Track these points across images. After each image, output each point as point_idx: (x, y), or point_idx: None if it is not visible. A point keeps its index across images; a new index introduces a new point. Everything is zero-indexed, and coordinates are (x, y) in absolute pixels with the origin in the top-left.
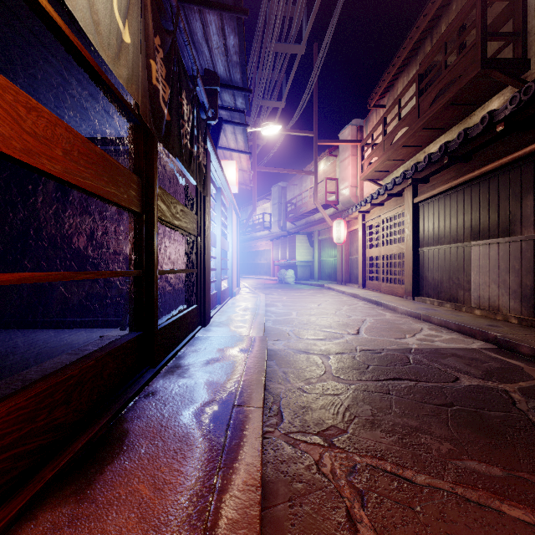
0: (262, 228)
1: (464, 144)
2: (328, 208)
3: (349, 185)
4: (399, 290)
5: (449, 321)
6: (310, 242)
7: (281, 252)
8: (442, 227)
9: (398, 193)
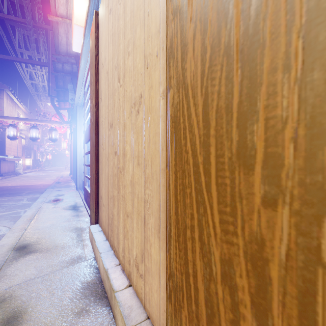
0: None
1: None
2: None
3: None
4: None
5: None
6: None
7: None
8: None
9: None
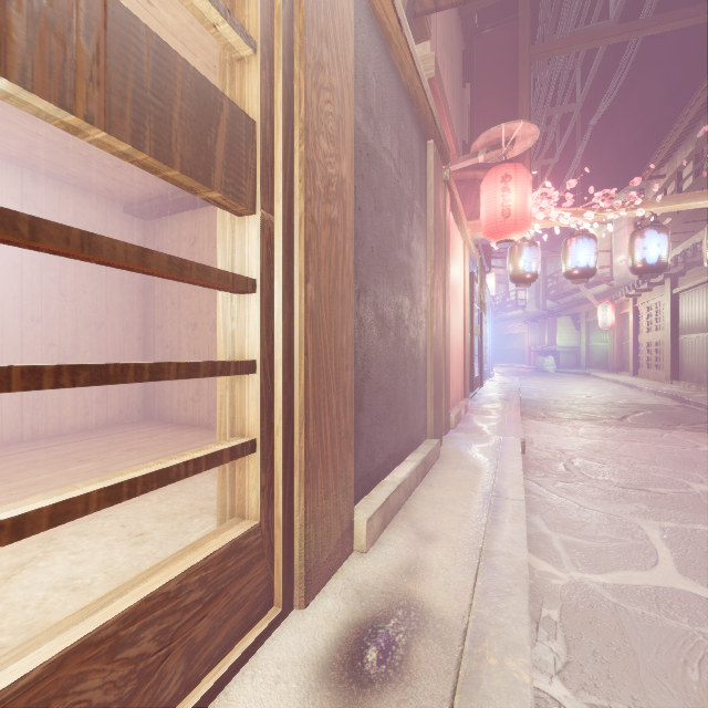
0: (513, 308)
1: (700, 252)
2: (599, 284)
3: (624, 259)
4: (662, 376)
5: (668, 393)
6: (575, 325)
7: (538, 337)
8: (694, 318)
9: (661, 282)
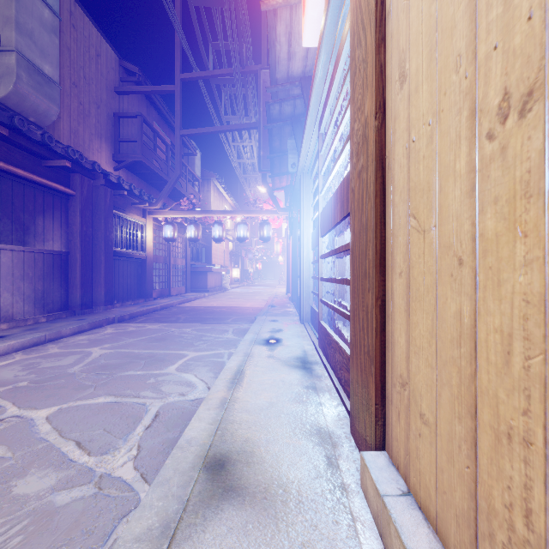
0: None
1: None
2: None
3: None
4: None
5: (84, 324)
6: None
7: None
8: None
9: None
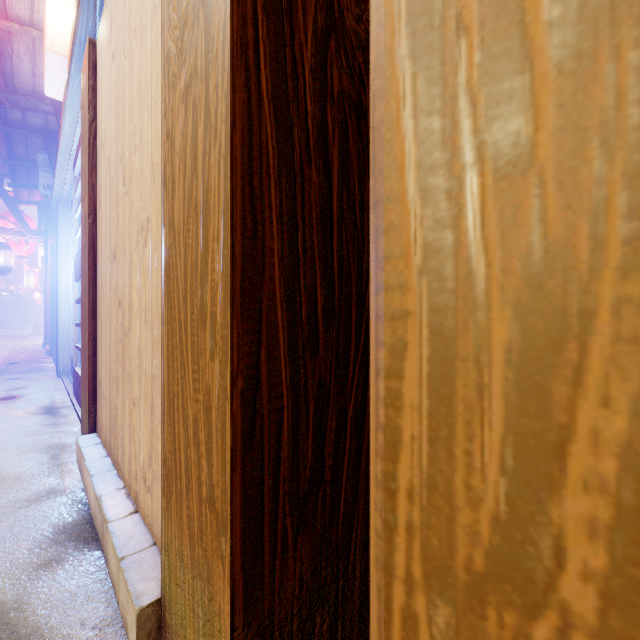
0: None
1: None
2: None
3: None
4: None
5: None
6: None
7: None
8: None
9: None
